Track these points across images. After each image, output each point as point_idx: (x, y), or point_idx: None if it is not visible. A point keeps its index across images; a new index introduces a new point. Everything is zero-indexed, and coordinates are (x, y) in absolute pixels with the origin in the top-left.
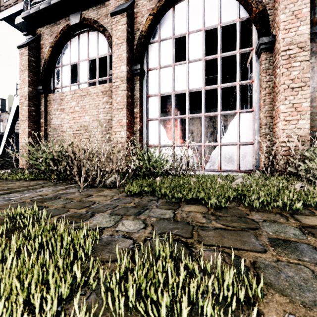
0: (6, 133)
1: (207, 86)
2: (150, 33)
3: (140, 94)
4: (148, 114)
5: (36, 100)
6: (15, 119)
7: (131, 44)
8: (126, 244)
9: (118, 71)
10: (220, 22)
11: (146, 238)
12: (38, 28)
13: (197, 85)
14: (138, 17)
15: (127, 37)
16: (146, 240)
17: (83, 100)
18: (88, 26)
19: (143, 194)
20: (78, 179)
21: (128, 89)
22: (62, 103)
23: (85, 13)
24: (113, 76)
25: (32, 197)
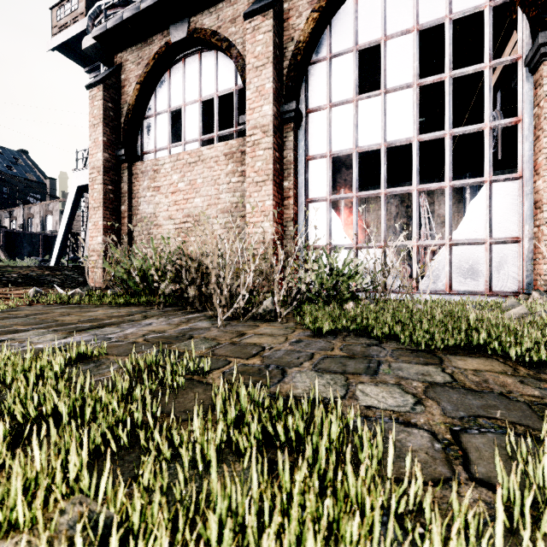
0: (61, 232)
1: (423, 135)
2: (313, 45)
3: (294, 155)
4: (307, 190)
5: (115, 174)
6: (74, 208)
7: (279, 67)
8: (420, 440)
9: (258, 115)
10: (449, 12)
11: (451, 428)
12: (118, 54)
13: (402, 134)
14: (292, 17)
15: (273, 54)
16: (458, 433)
17: (193, 171)
18: (201, 43)
19: (340, 333)
20: (216, 304)
21: (274, 147)
22: (157, 178)
23: (197, 20)
24: (248, 125)
25: (143, 334)
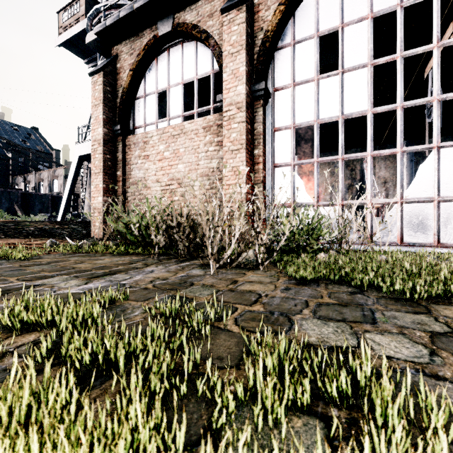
0: (66, 193)
1: (376, 108)
2: (279, 33)
3: (263, 127)
4: (274, 157)
5: (112, 145)
6: (76, 174)
7: (250, 53)
8: None
9: (233, 94)
10: (400, 1)
11: None
12: (114, 47)
13: (358, 107)
14: (261, 10)
15: (246, 42)
16: None
17: (176, 142)
18: (183, 35)
19: (320, 281)
20: (210, 255)
21: (247, 121)
22: (146, 148)
23: (180, 16)
24: (224, 102)
25: (150, 281)
